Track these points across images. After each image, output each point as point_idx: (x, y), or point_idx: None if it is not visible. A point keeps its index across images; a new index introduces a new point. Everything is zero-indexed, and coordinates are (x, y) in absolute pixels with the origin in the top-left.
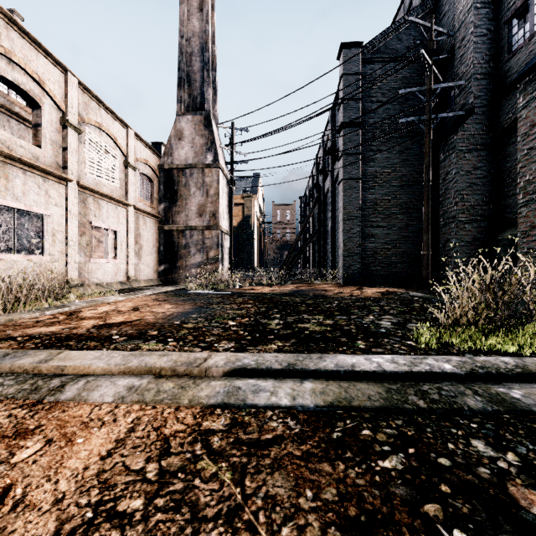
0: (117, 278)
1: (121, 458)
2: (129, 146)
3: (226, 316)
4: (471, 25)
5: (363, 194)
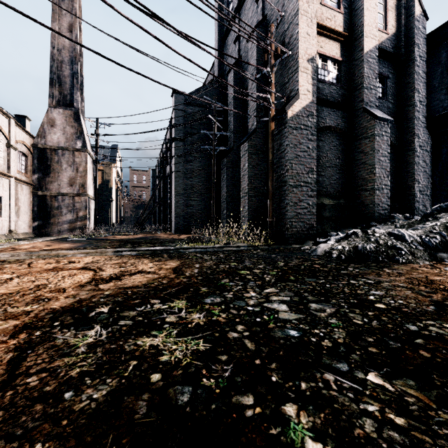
0: (2, 231)
1: (96, 258)
2: (11, 132)
3: (105, 246)
4: (233, 106)
5: (186, 181)
